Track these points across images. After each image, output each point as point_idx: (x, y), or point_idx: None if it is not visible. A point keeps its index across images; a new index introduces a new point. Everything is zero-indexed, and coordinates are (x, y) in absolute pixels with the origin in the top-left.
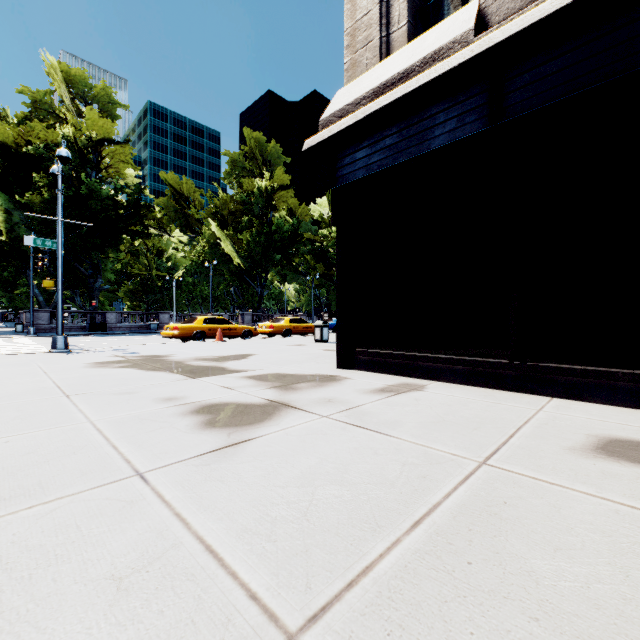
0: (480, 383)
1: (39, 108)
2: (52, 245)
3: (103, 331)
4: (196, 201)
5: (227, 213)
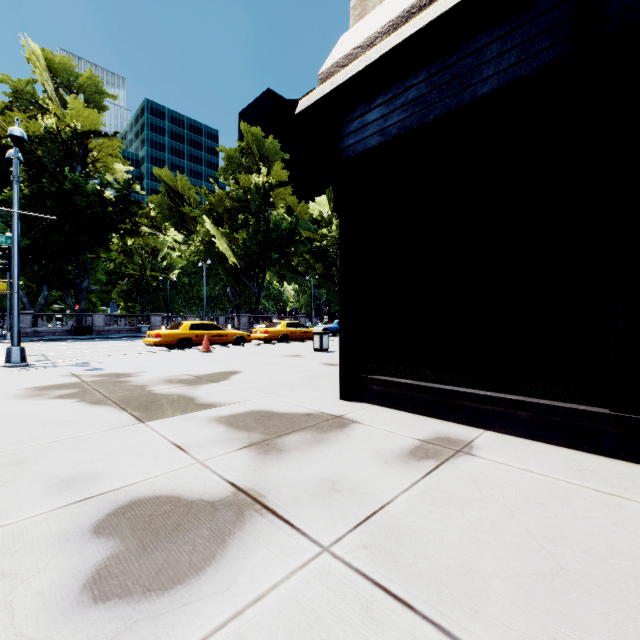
0: (557, 439)
1: (20, 98)
2: (6, 241)
3: (89, 335)
4: (191, 199)
5: (223, 211)
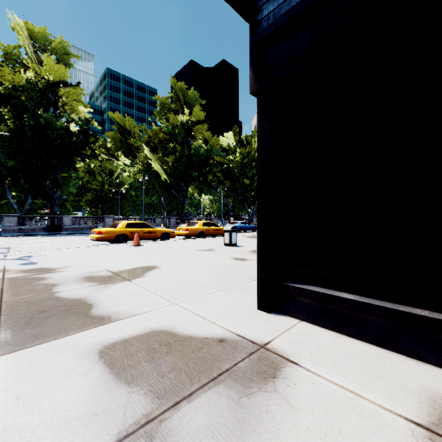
0: None
1: (9, 58)
2: None
3: (59, 231)
4: (136, 134)
5: (157, 142)
